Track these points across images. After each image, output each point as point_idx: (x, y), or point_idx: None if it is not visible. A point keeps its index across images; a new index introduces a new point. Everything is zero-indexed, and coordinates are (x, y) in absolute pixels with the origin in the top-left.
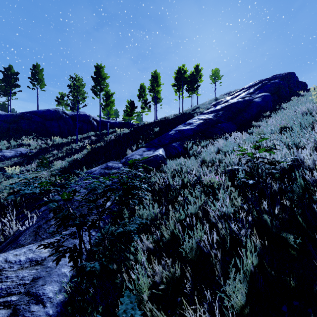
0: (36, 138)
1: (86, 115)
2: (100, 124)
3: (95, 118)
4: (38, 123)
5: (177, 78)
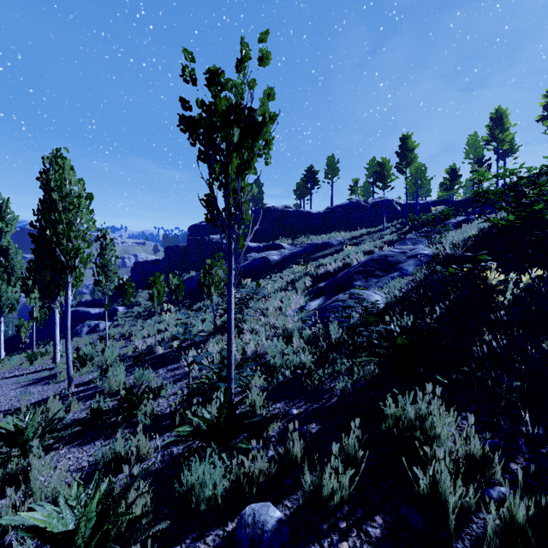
0: (344, 231)
1: (388, 200)
2: (406, 208)
3: (399, 202)
4: (343, 216)
5: (547, 105)
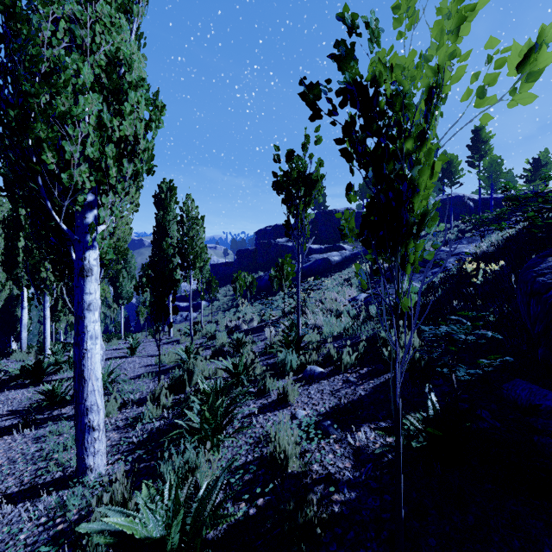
0: None
1: (458, 196)
2: (480, 204)
3: (472, 197)
4: None
5: None
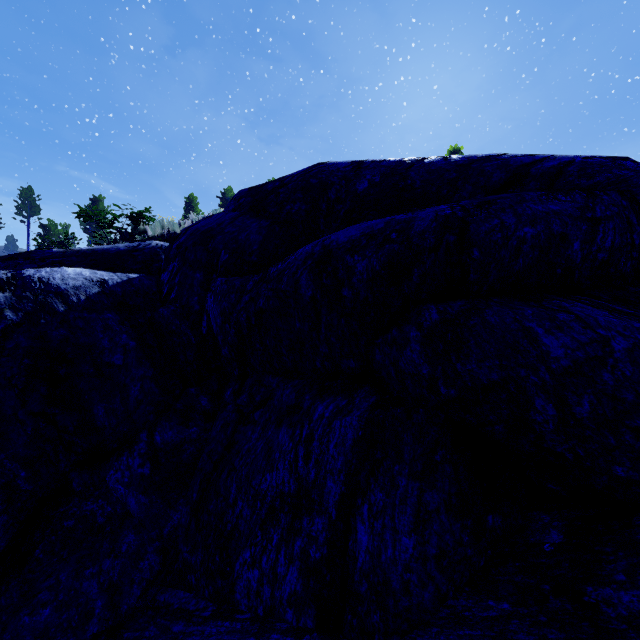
0: None
1: None
2: None
3: None
4: None
5: (221, 205)
